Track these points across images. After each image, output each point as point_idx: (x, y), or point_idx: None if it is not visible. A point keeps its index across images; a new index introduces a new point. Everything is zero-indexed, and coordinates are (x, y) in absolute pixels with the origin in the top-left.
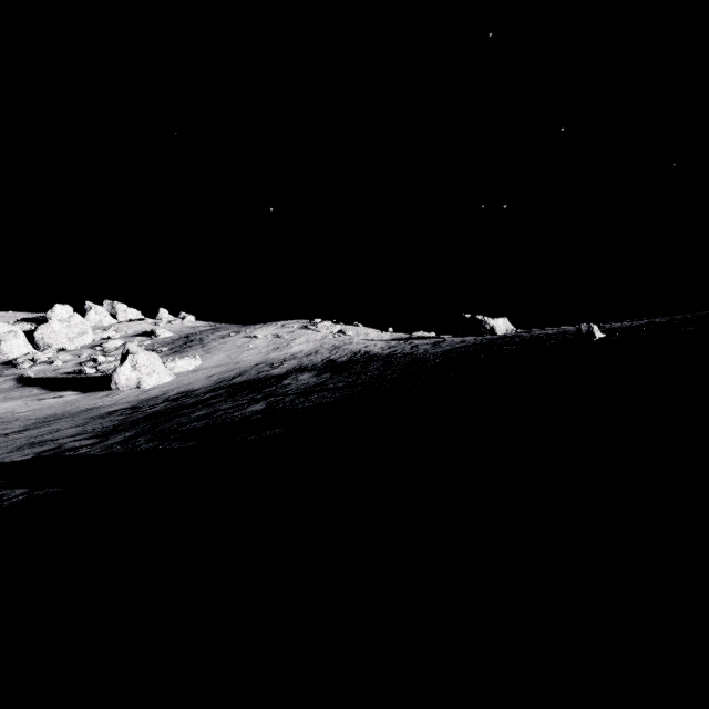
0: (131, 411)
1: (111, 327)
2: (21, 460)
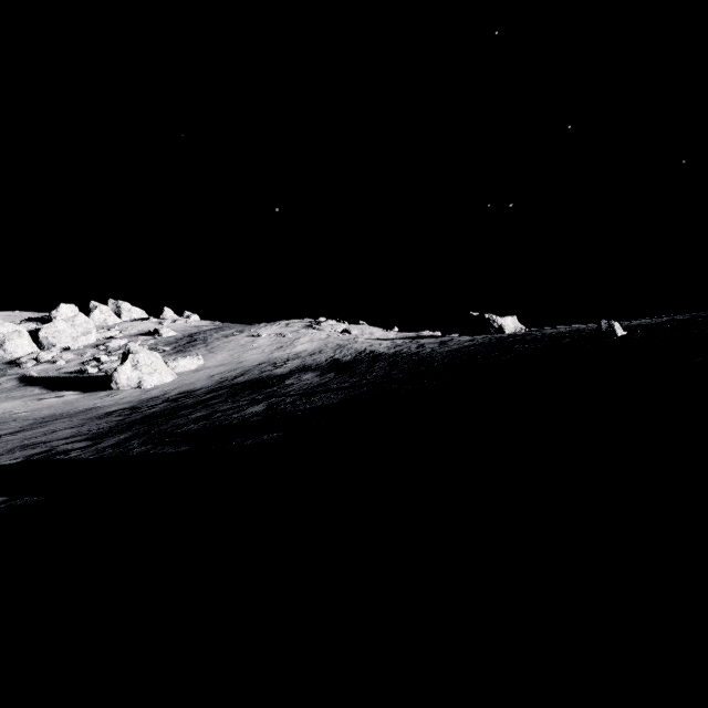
0: (129, 412)
1: (115, 326)
2: (9, 464)
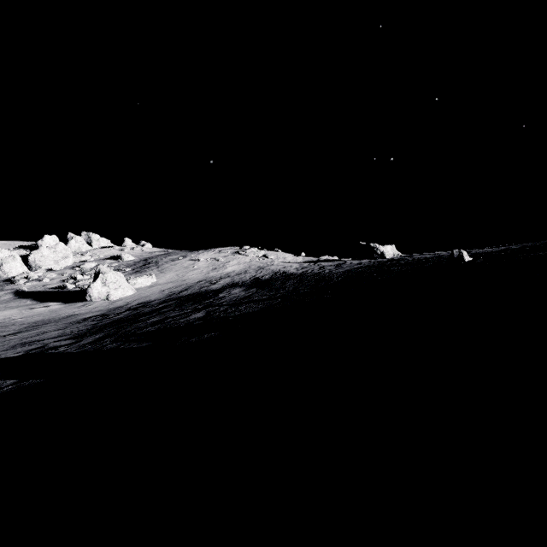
0: (101, 318)
1: (87, 252)
2: (14, 356)
